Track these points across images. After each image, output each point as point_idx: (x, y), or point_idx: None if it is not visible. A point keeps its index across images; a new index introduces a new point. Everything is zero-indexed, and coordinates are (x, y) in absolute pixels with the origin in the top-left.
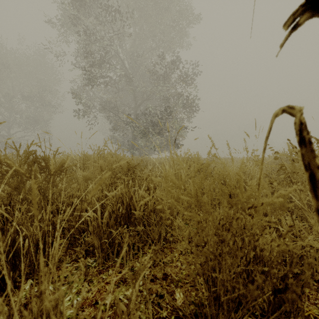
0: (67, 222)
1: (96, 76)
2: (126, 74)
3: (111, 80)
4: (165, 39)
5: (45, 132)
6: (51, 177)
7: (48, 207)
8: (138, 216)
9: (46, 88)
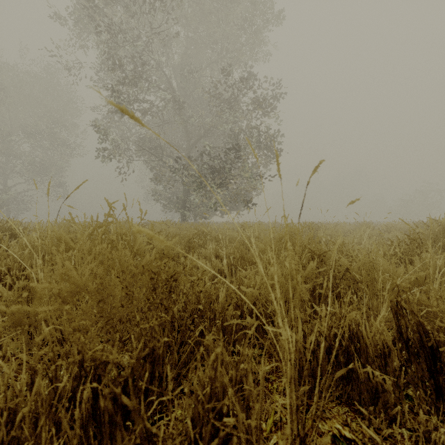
0: None
1: (129, 99)
2: (174, 97)
3: (151, 108)
4: (232, 47)
5: (57, 185)
6: None
7: None
8: None
9: (58, 121)
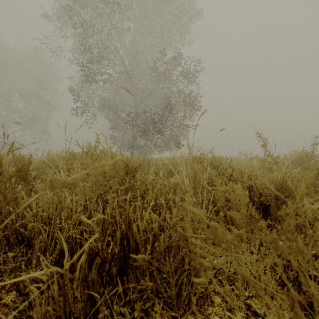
0: (31, 255)
1: (95, 72)
2: (126, 71)
3: (110, 78)
4: (166, 35)
5: (43, 132)
6: (1, 186)
7: (2, 232)
8: (142, 262)
9: (43, 87)
